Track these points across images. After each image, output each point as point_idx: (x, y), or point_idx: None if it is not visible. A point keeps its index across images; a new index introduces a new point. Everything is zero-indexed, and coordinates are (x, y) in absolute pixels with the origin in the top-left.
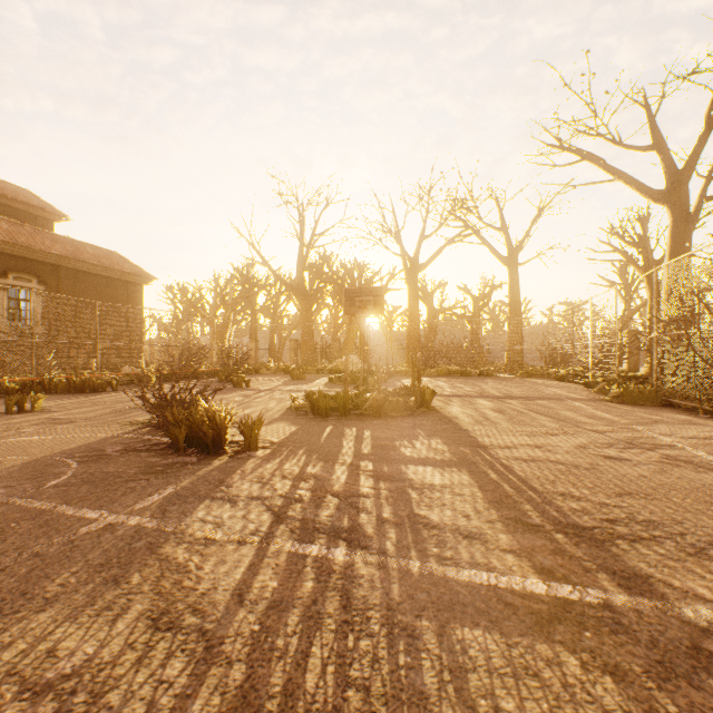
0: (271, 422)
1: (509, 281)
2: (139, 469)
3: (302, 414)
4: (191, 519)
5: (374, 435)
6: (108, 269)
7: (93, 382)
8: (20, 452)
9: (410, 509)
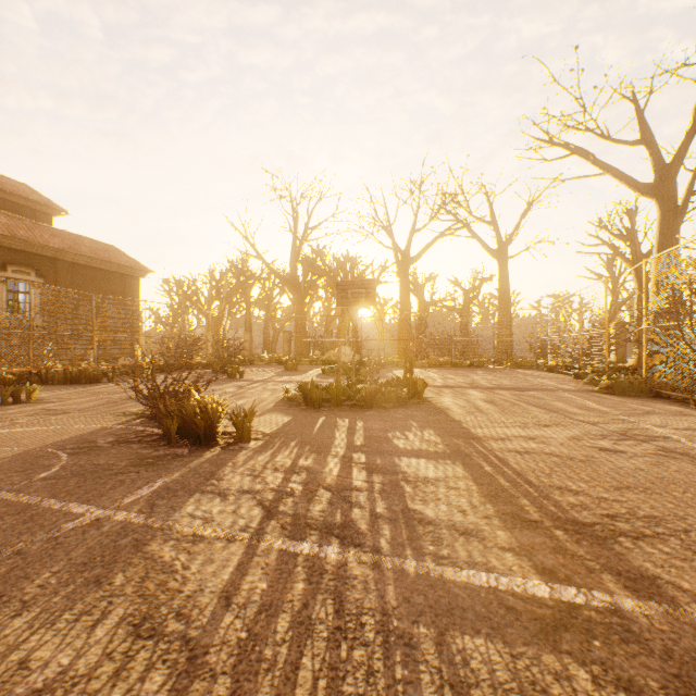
0: (264, 413)
1: (499, 274)
2: (130, 461)
3: (295, 405)
4: (179, 514)
5: (367, 426)
6: (105, 262)
7: (89, 373)
8: (12, 444)
9: (404, 504)
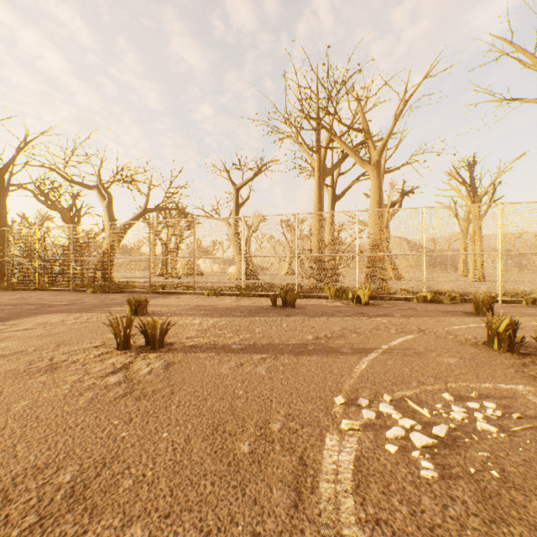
0: None
1: None
2: None
3: None
4: None
5: None
6: None
7: None
8: None
9: None
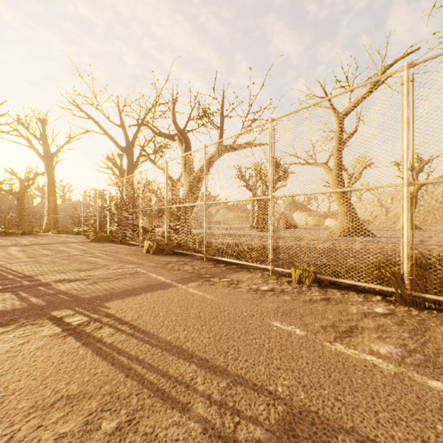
0: None
1: (48, 173)
2: None
3: None
4: None
5: None
6: None
7: None
8: None
9: None
